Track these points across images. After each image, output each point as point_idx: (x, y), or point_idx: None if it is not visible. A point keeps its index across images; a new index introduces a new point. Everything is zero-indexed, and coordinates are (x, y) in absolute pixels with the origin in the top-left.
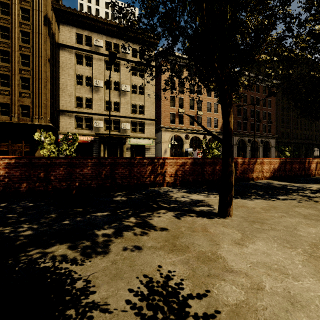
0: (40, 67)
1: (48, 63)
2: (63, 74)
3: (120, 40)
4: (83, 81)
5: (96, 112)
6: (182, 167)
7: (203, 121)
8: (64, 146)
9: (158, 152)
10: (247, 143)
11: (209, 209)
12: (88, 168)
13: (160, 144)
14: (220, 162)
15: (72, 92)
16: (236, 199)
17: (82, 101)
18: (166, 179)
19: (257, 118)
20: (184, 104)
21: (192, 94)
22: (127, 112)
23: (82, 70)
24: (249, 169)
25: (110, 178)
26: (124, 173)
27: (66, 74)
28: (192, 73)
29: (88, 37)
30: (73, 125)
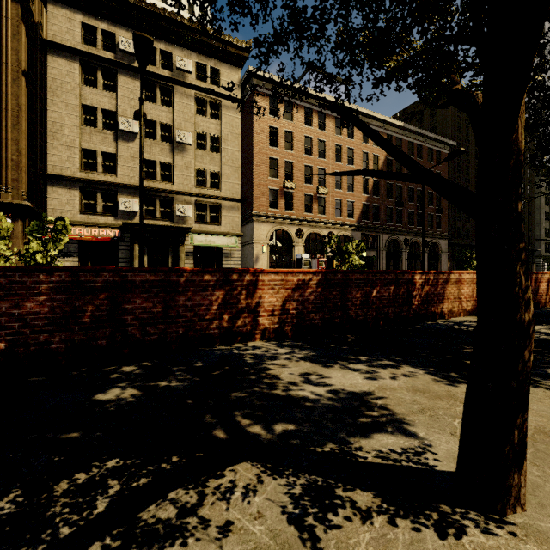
0: (3, 86)
1: (23, 78)
2: (55, 103)
3: (174, 46)
4: (97, 119)
5: (125, 182)
6: (299, 293)
7: (329, 205)
8: (33, 245)
9: (246, 261)
10: (403, 245)
11: (409, 447)
12: (38, 298)
13: (251, 245)
14: (381, 280)
15: (75, 140)
16: (456, 387)
17: (96, 160)
18: (261, 323)
19: (419, 203)
20: (295, 174)
21: (309, 155)
22: (188, 184)
23: (96, 98)
24: (436, 295)
25: (110, 324)
26: (151, 311)
27: (62, 104)
28: (308, 118)
29: (109, 33)
30: (76, 206)
